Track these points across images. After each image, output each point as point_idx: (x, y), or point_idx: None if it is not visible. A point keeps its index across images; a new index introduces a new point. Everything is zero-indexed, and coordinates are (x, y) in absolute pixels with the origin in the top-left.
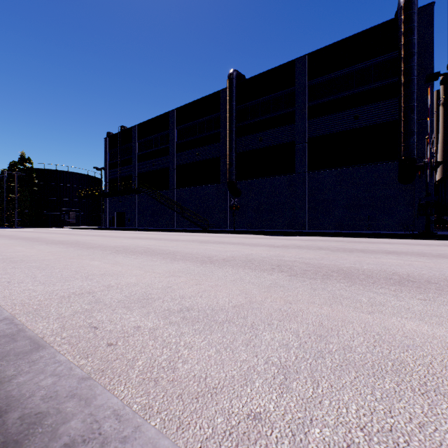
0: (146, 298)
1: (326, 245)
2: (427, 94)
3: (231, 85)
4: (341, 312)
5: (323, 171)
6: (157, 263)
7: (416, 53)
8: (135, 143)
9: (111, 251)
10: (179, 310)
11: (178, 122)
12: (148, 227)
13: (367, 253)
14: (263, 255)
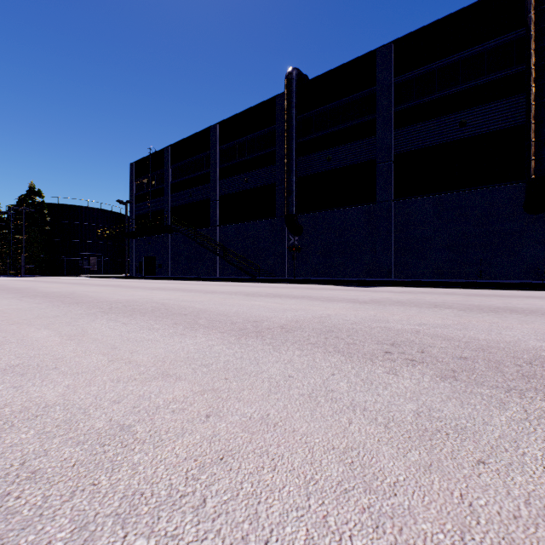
0: None
1: (439, 300)
2: None
3: (290, 87)
4: None
5: (414, 198)
6: (154, 335)
7: None
8: (167, 168)
9: (99, 309)
10: None
11: (221, 141)
12: (183, 275)
13: (528, 314)
14: (350, 319)
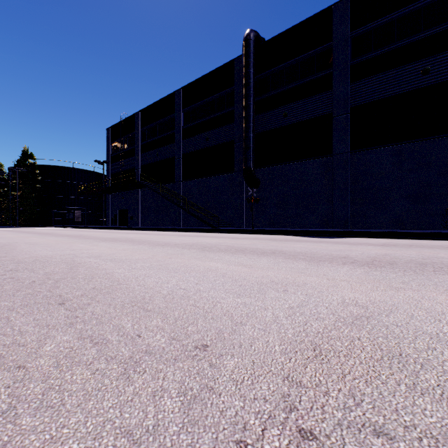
0: None
1: None
2: None
3: (247, 47)
4: None
5: (373, 149)
6: None
7: None
8: (138, 131)
9: None
10: None
11: (184, 104)
12: (151, 226)
13: None
14: (447, 333)
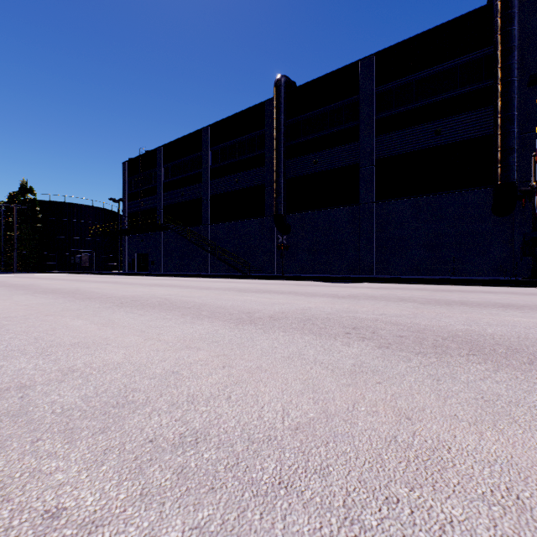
0: (121, 403)
1: (408, 295)
2: (530, 100)
3: (278, 93)
4: (534, 451)
5: (394, 200)
6: (169, 323)
7: (517, 48)
8: (160, 168)
9: (113, 304)
10: (176, 442)
11: (212, 142)
12: (175, 271)
13: (473, 306)
14: (327, 310)
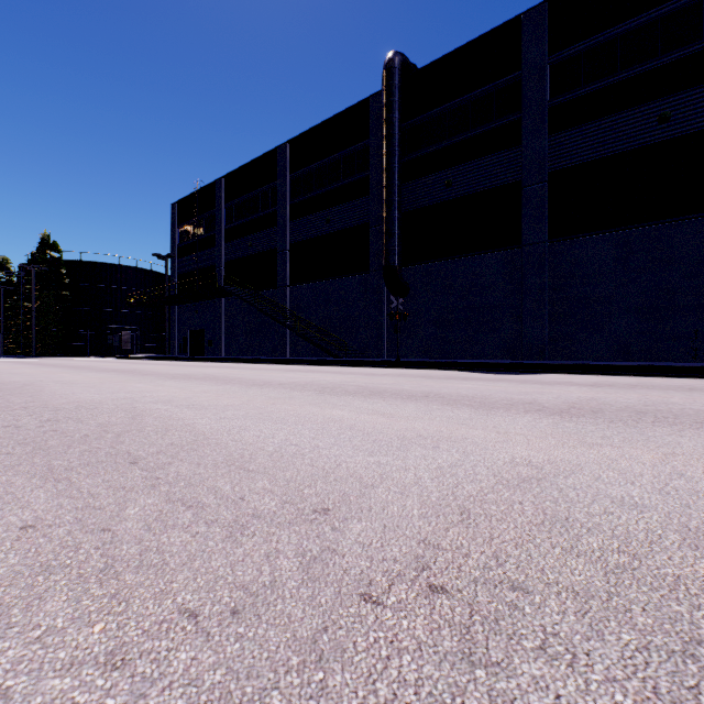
0: None
1: None
2: None
3: (390, 80)
4: None
5: (583, 237)
6: None
7: None
8: (220, 208)
9: None
10: None
11: (292, 166)
12: (241, 355)
13: None
14: (635, 497)
